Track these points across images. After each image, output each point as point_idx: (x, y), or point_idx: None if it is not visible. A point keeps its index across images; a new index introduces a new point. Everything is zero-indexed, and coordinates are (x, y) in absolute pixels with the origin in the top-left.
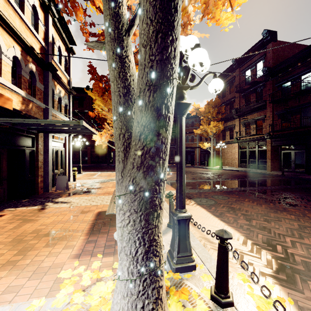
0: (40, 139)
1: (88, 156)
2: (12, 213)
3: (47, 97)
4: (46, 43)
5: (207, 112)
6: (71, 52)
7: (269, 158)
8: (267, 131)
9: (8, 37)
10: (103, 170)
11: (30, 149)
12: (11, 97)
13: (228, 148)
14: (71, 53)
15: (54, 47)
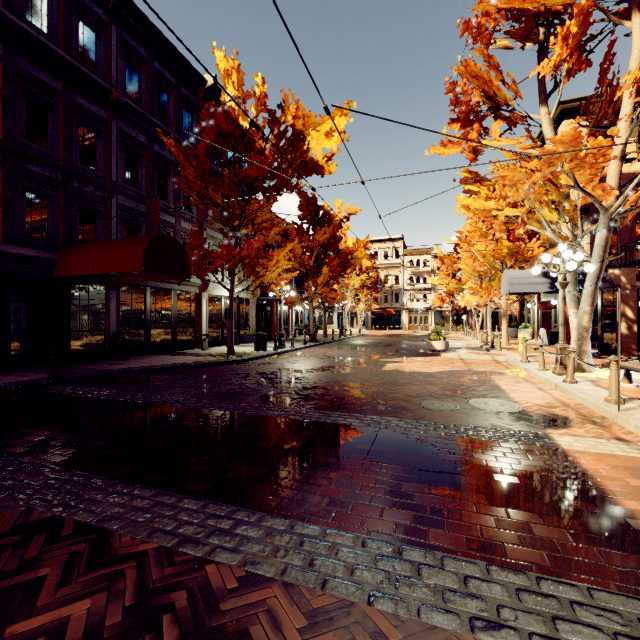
0: None
1: None
2: None
3: None
4: None
5: None
6: None
7: None
8: None
9: None
10: None
11: None
12: None
13: None
14: None
15: None
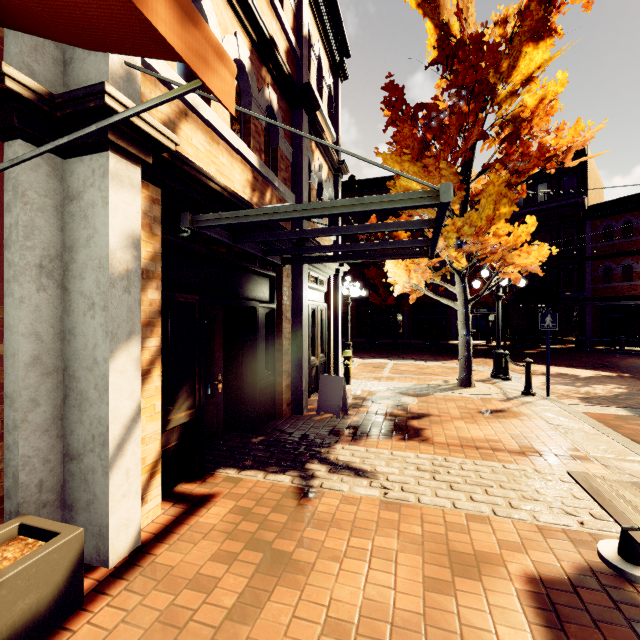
0: (285, 281)
1: (351, 321)
2: (233, 493)
3: (299, 177)
4: (297, 41)
5: None
6: (340, 74)
7: None
8: None
9: (225, 7)
10: (390, 354)
11: (267, 308)
12: (231, 168)
13: None
14: (340, 77)
15: (310, 57)
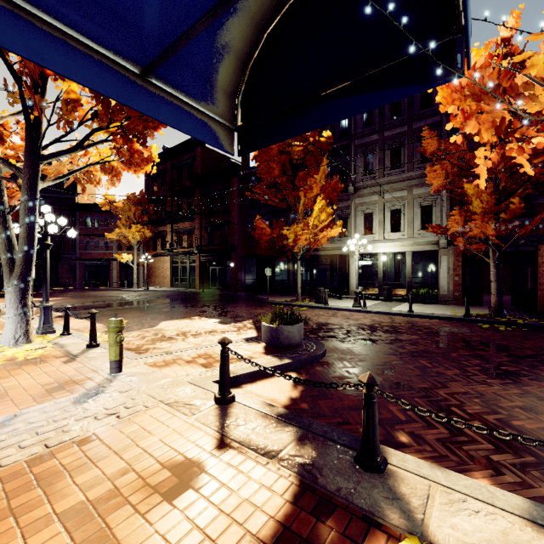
0: None
1: None
2: None
3: None
4: None
5: (128, 210)
6: None
7: (198, 275)
8: (197, 245)
9: None
10: None
11: None
12: None
13: (160, 262)
14: None
15: None
